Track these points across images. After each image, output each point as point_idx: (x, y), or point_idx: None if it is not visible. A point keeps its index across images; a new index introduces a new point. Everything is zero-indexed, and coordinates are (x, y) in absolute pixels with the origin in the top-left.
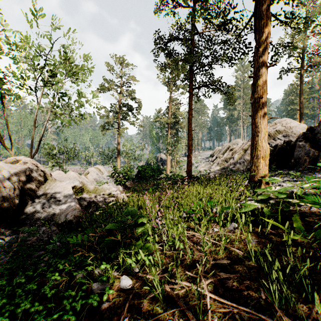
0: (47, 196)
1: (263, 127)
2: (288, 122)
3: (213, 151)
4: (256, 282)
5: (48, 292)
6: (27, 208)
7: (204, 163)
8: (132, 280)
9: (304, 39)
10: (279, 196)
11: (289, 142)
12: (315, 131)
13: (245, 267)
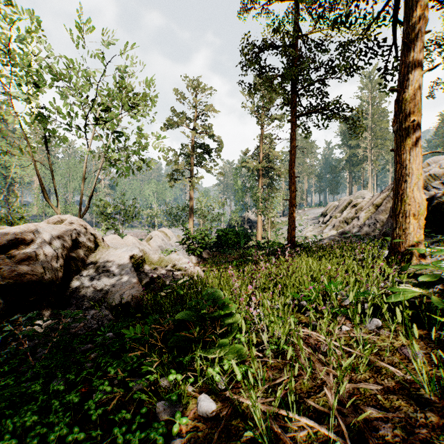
0: (98, 268)
1: (415, 167)
2: None
3: (326, 208)
4: (439, 433)
5: (93, 411)
6: (73, 284)
7: (312, 226)
8: (216, 402)
9: None
10: None
11: None
12: None
13: (411, 400)
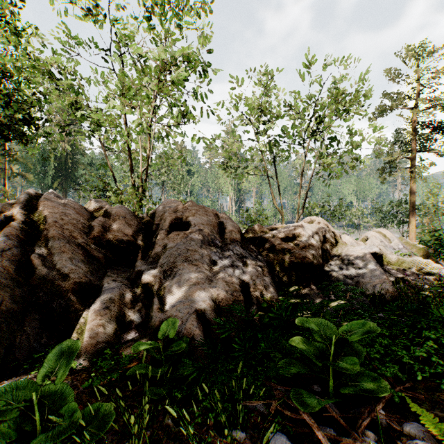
0: (343, 260)
1: None
2: None
3: None
4: None
5: (441, 352)
6: (326, 270)
7: None
8: None
9: None
10: None
11: None
12: None
13: None
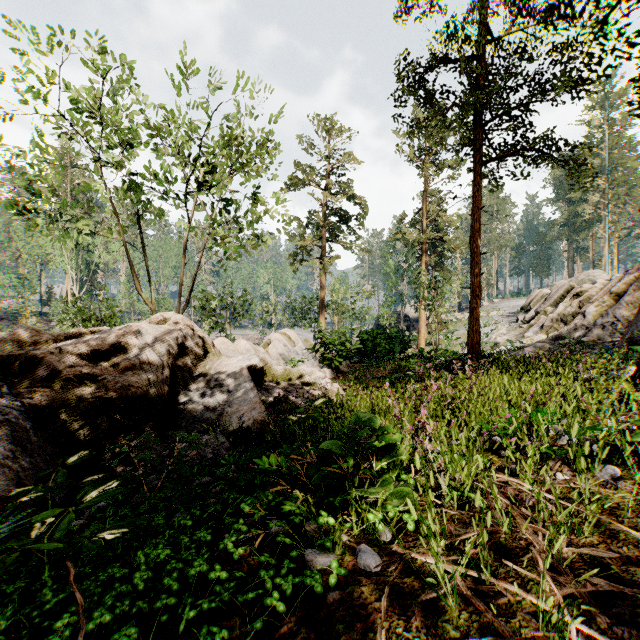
0: (210, 381)
1: None
2: None
3: (529, 298)
4: None
5: (233, 550)
6: (180, 401)
7: (507, 326)
8: (380, 556)
9: None
10: None
11: None
12: None
13: None
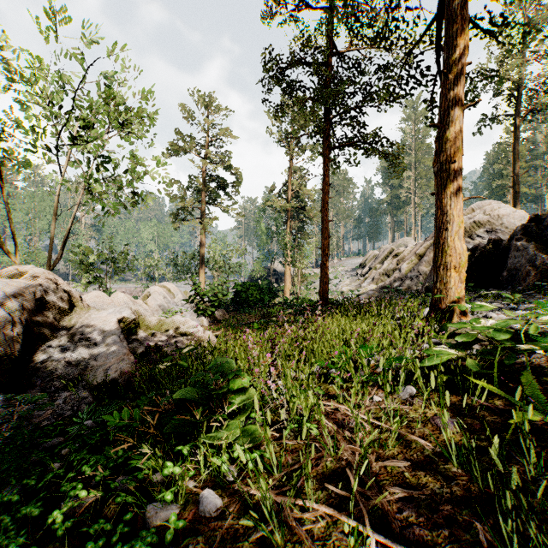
0: (74, 336)
1: (456, 213)
2: (495, 208)
3: (365, 257)
4: (464, 508)
5: (58, 524)
6: (38, 358)
7: (350, 279)
8: (222, 498)
9: (521, 65)
10: (495, 337)
11: (498, 242)
12: (544, 222)
13: (438, 475)
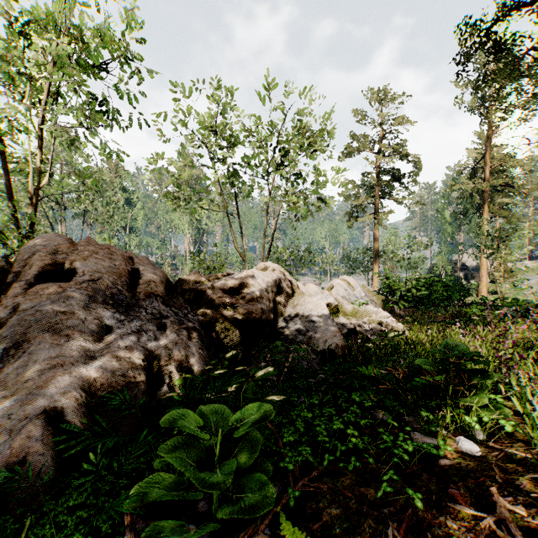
0: (298, 313)
1: None
2: None
3: None
4: None
5: (359, 420)
6: (279, 326)
7: None
8: (479, 447)
9: None
10: None
11: None
12: None
13: None
